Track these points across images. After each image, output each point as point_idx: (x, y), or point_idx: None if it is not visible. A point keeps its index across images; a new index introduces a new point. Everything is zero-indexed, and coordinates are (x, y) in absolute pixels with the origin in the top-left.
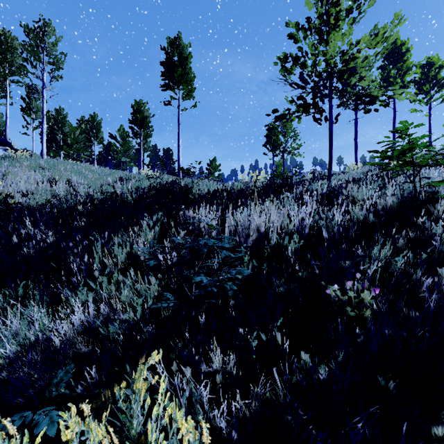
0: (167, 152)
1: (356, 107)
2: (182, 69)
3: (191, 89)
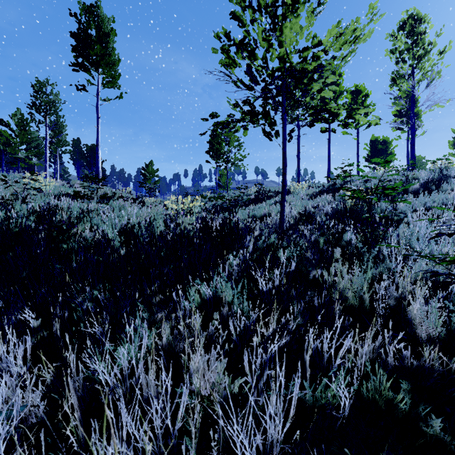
0: (92, 149)
1: (313, 124)
2: (102, 48)
3: (114, 74)
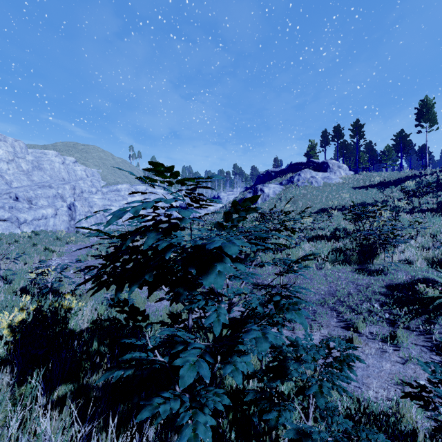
0: (422, 148)
1: None
2: (428, 114)
3: (434, 122)
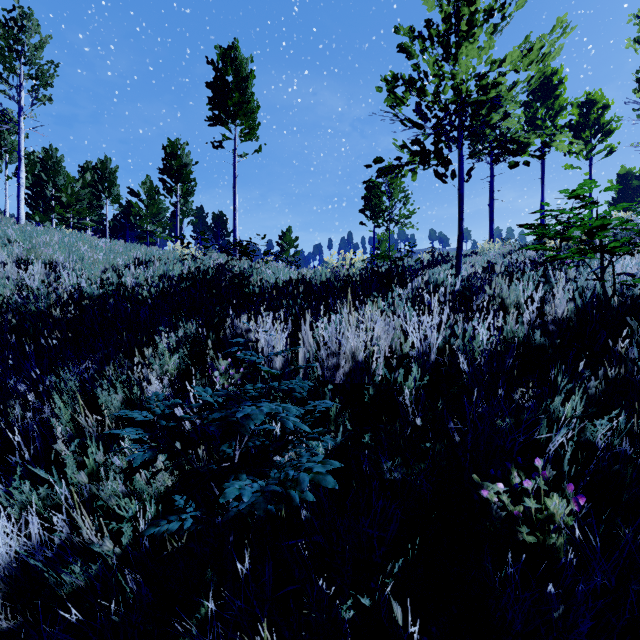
0: (219, 218)
1: (498, 159)
2: (240, 95)
3: (253, 124)
